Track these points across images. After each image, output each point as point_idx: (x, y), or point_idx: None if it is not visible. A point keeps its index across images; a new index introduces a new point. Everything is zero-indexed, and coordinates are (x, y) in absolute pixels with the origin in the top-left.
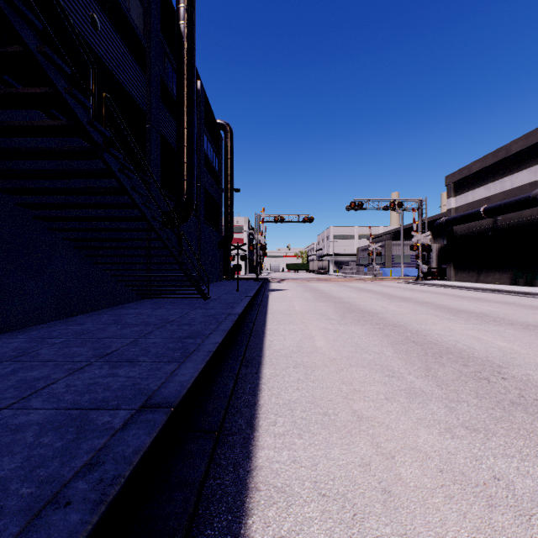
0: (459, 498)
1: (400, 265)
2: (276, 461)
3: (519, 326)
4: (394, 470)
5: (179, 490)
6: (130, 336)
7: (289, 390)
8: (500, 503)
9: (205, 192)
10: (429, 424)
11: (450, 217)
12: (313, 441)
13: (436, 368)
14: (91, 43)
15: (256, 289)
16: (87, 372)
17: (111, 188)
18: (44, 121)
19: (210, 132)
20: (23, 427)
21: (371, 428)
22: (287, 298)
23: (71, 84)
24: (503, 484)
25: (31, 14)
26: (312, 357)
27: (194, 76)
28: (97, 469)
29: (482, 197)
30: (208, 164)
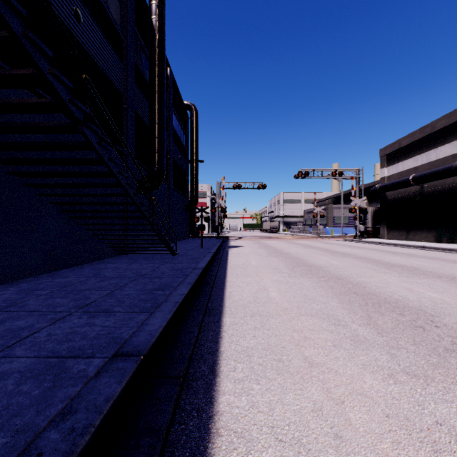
0: (406, 443)
1: (340, 225)
2: (236, 407)
3: (446, 279)
4: (344, 415)
5: (146, 436)
6: (107, 288)
7: (247, 337)
8: (444, 448)
9: (174, 163)
10: (373, 369)
11: (384, 184)
12: (269, 387)
13: (376, 317)
14: (74, 33)
15: (218, 246)
16: (67, 322)
17: (90, 159)
18: (30, 99)
19: (178, 111)
20: (5, 375)
21: (322, 373)
22: (244, 254)
23: (57, 69)
24: (445, 429)
25: (16, 2)
26: (266, 307)
27: (164, 63)
28: (70, 418)
29: (410, 167)
30: (177, 139)
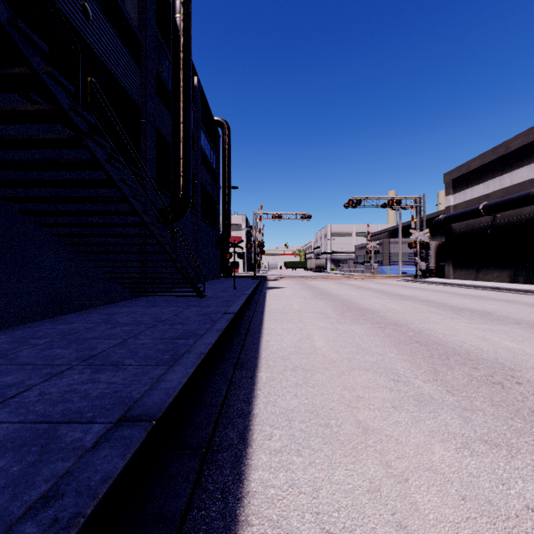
0: None
1: (398, 263)
2: (271, 486)
3: (526, 325)
4: (409, 497)
5: (154, 527)
6: (119, 336)
7: (287, 397)
8: None
9: (202, 190)
10: (443, 437)
11: (449, 214)
12: (313, 460)
13: (444, 371)
14: (82, 32)
15: (254, 287)
16: (66, 378)
17: (99, 180)
18: (22, 105)
19: (207, 129)
20: None
21: (379, 443)
22: (285, 296)
23: (61, 74)
24: None
25: None
26: (311, 359)
27: (190, 71)
28: (54, 504)
29: (481, 195)
30: (206, 161)
